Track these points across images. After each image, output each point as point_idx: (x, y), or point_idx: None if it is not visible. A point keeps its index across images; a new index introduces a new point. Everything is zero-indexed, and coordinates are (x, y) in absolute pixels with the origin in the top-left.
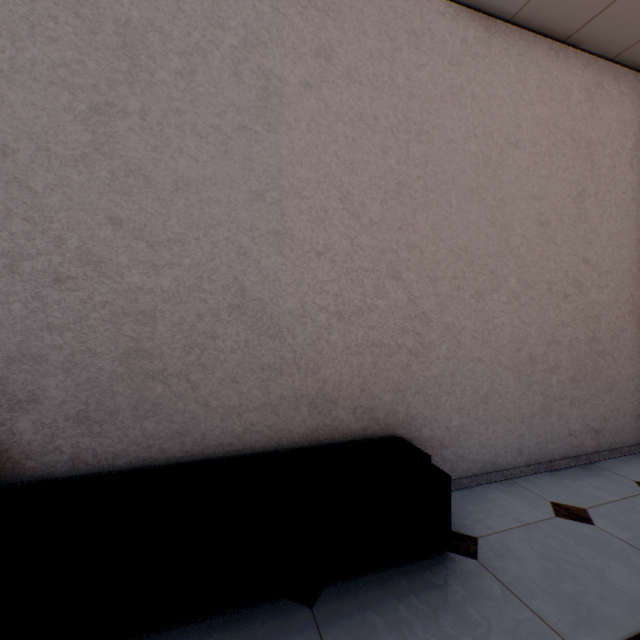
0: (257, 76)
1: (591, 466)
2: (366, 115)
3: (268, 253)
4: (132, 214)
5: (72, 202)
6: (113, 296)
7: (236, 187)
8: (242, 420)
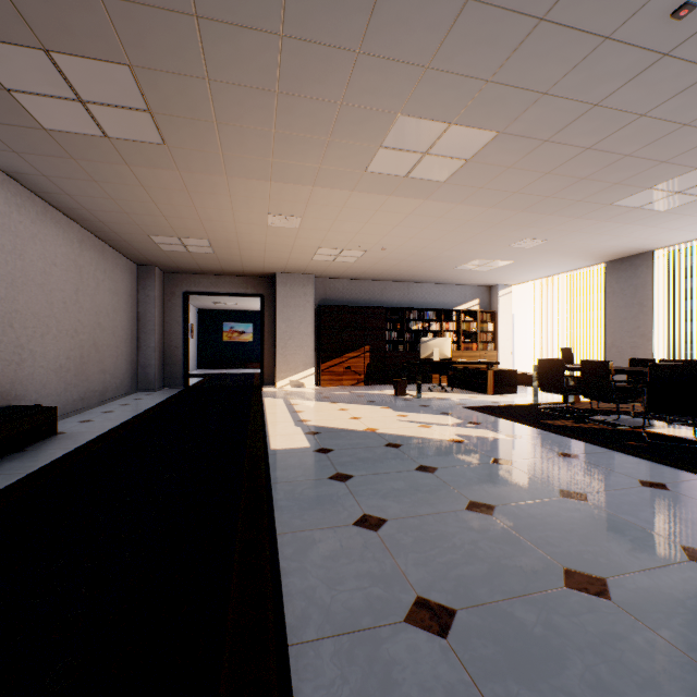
0: None
1: (83, 413)
2: (0, 244)
3: None
4: None
5: None
6: None
7: None
8: None
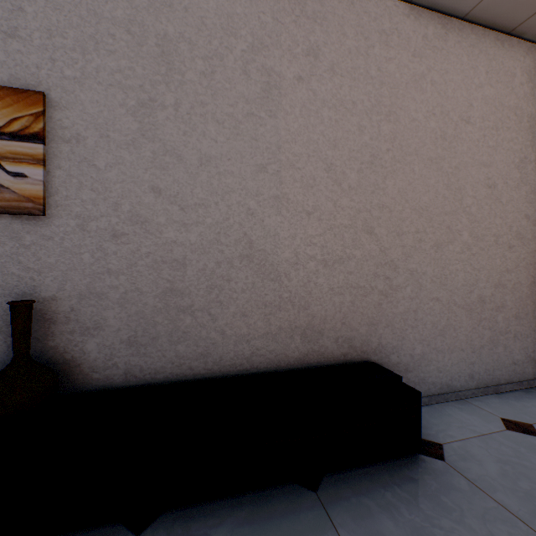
0: (261, 73)
1: (532, 390)
2: (346, 101)
3: (269, 213)
4: (168, 184)
5: (125, 176)
6: (154, 248)
7: (245, 161)
8: (250, 346)
